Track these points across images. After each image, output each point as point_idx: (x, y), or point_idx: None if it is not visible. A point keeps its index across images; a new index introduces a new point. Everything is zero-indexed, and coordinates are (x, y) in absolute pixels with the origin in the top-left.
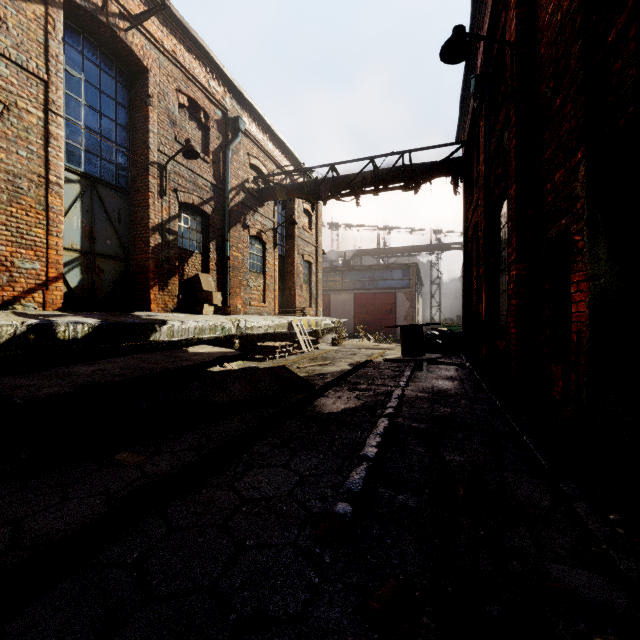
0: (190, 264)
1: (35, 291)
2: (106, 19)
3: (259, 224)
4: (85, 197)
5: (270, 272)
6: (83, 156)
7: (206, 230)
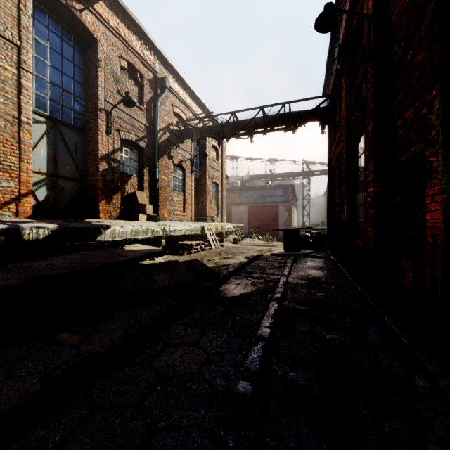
0: (129, 184)
1: (10, 203)
2: (65, 2)
3: (180, 156)
4: (50, 134)
5: (188, 190)
6: (48, 103)
7: (141, 159)
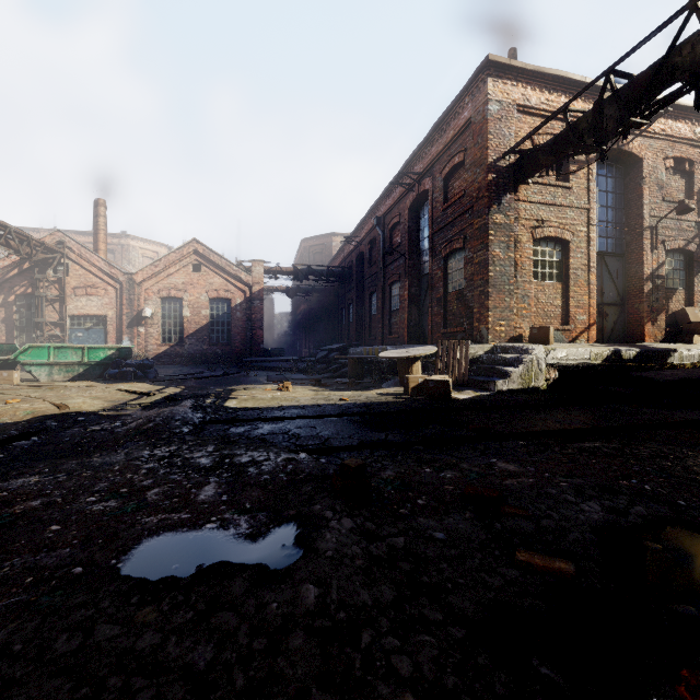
0: (673, 300)
1: (583, 332)
2: (616, 145)
3: None
4: (597, 268)
5: None
6: (597, 241)
7: (689, 266)
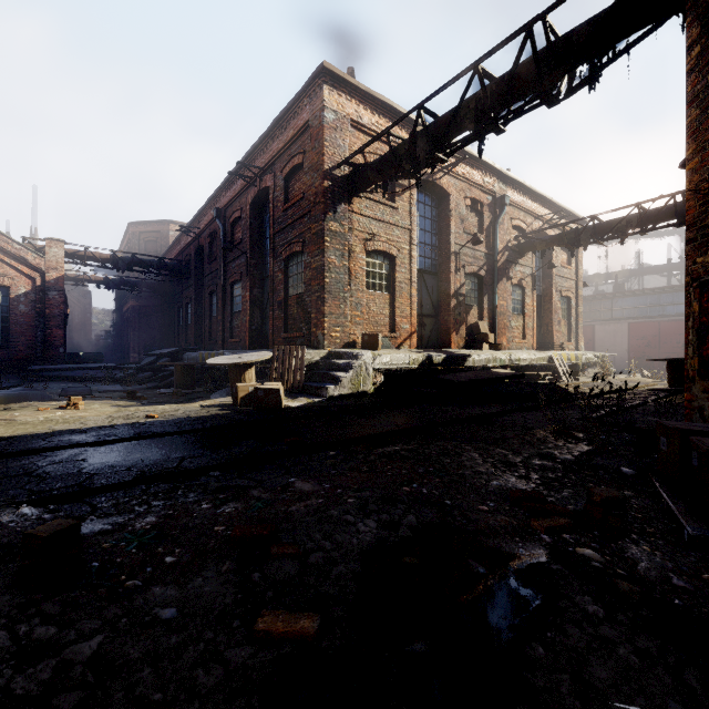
0: (471, 315)
1: (407, 339)
2: (431, 178)
3: (519, 273)
4: (418, 283)
5: (528, 312)
6: (418, 260)
7: (480, 288)
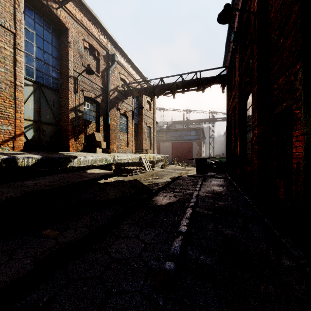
0: (90, 127)
1: (8, 141)
2: (46, 2)
3: (125, 108)
4: (36, 93)
5: (130, 132)
6: (34, 72)
7: (98, 110)
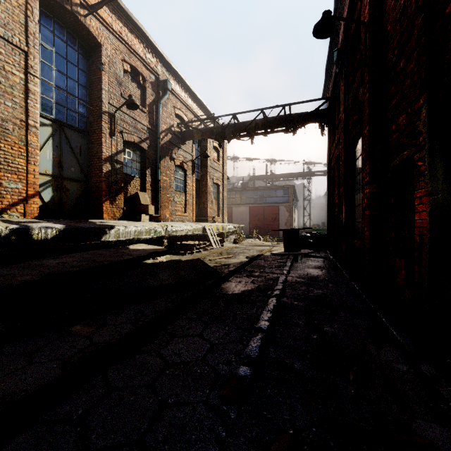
0: (132, 185)
1: (18, 204)
2: (70, 7)
3: (182, 157)
4: (55, 136)
5: (189, 191)
6: (54, 107)
7: (143, 161)
